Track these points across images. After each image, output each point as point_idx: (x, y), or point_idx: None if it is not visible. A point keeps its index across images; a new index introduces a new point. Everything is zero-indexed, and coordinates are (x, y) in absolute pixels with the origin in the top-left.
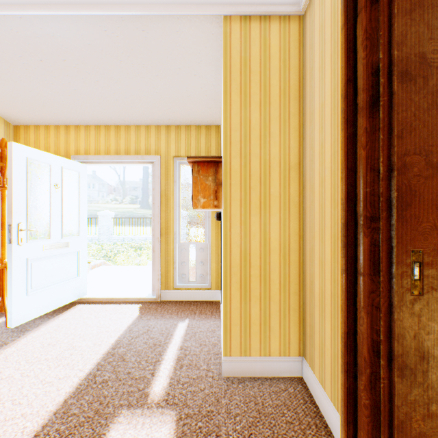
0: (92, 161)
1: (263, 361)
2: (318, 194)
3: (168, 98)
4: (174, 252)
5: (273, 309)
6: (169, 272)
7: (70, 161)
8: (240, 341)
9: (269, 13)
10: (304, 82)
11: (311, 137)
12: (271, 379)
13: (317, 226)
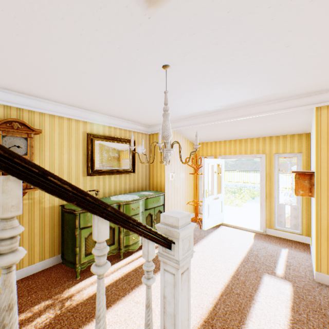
0: (227, 157)
1: None
2: None
3: (273, 128)
4: (274, 208)
5: None
6: (271, 219)
7: (219, 159)
8: (326, 267)
9: None
10: None
11: None
12: None
13: None
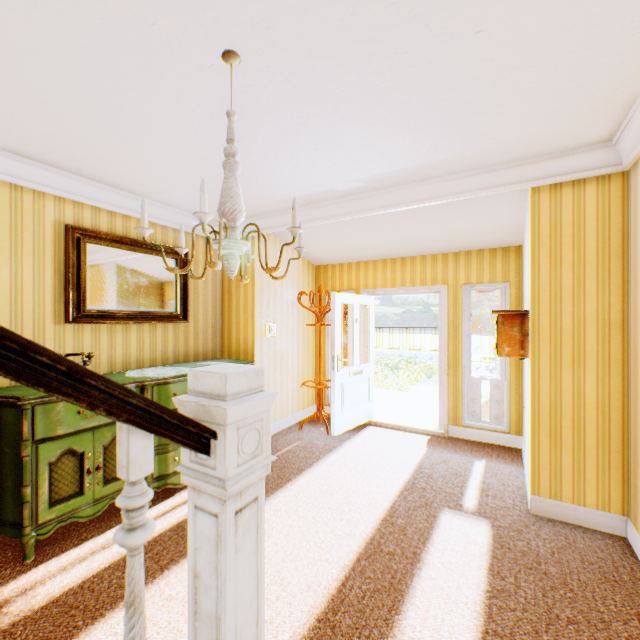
0: (379, 293)
1: (575, 509)
2: (639, 360)
3: (460, 233)
4: (463, 386)
5: (588, 462)
6: (457, 407)
7: (363, 296)
8: (549, 485)
9: (582, 177)
10: (628, 240)
11: (634, 300)
12: (585, 528)
13: (638, 389)
